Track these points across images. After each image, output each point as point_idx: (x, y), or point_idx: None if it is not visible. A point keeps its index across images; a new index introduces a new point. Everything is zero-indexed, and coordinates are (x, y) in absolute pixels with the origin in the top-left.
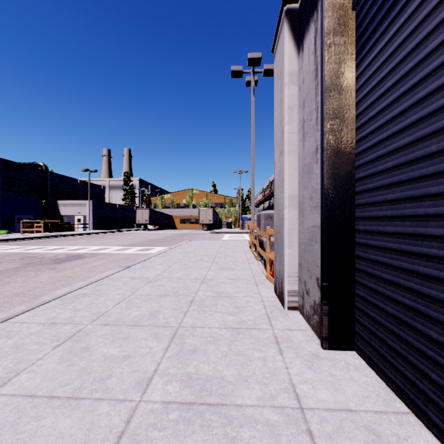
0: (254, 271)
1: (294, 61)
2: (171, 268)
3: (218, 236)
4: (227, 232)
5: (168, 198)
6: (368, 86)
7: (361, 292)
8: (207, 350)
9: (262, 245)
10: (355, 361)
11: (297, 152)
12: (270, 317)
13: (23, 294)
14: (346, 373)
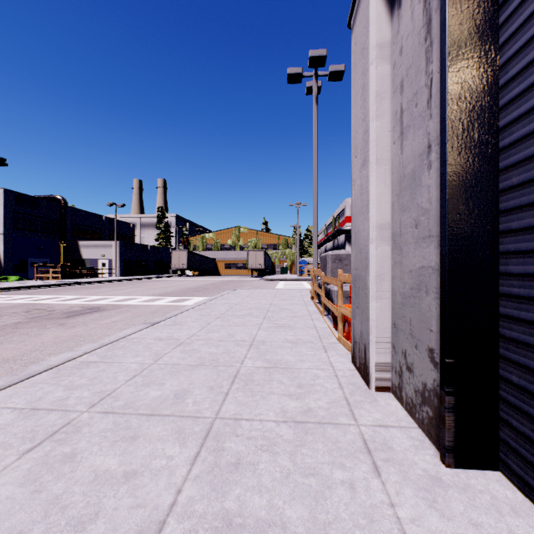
0: (320, 330)
1: (385, 26)
2: (209, 325)
3: (271, 284)
4: (281, 279)
5: (210, 238)
6: (531, 27)
7: (515, 376)
8: (257, 464)
9: (329, 295)
10: (506, 492)
11: (389, 161)
12: (350, 403)
13: (15, 360)
14: (499, 520)
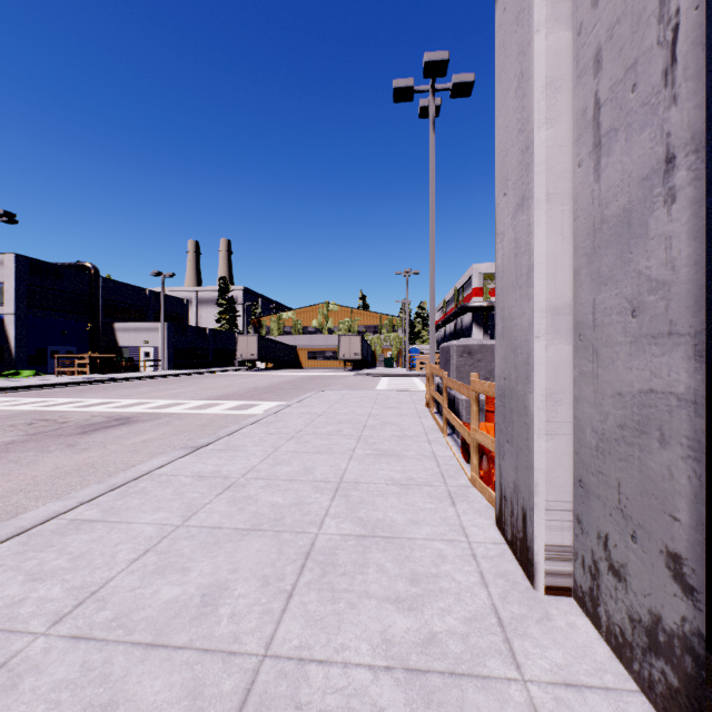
0: (443, 462)
1: None
2: (278, 451)
3: (370, 382)
4: (384, 375)
5: (288, 319)
6: None
7: None
8: None
9: (454, 405)
10: None
11: (569, 196)
12: (504, 623)
13: None
14: None
